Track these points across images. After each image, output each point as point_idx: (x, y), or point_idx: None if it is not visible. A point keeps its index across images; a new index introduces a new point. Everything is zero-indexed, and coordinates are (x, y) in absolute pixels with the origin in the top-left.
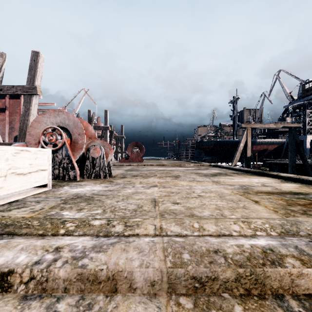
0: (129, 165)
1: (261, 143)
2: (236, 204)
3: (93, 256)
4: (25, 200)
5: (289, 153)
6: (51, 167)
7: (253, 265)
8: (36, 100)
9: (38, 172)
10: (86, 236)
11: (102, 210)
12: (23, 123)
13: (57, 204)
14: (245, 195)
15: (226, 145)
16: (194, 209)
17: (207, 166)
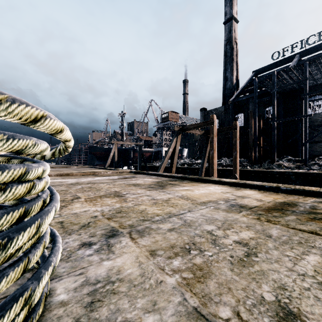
0: None
1: None
2: None
3: None
4: None
5: (138, 159)
6: None
7: (68, 173)
8: None
9: None
10: None
11: None
12: None
13: None
14: None
15: None
16: None
17: (86, 167)
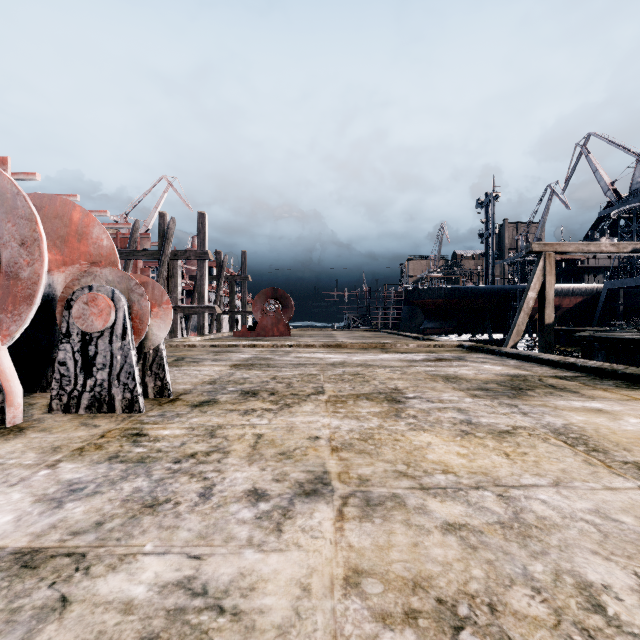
0: (252, 346)
1: None
2: None
3: None
4: None
5: None
6: None
7: None
8: None
9: None
10: None
11: None
12: None
13: None
14: None
15: (471, 297)
16: None
17: (456, 350)
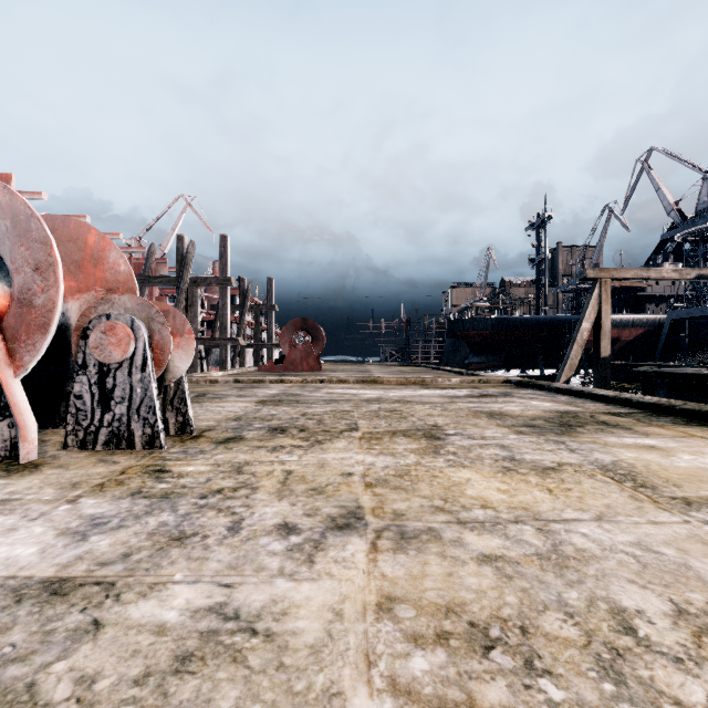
0: (279, 381)
1: None
2: None
3: None
4: None
5: None
6: None
7: None
8: None
9: None
10: None
11: None
12: None
13: None
14: None
15: (521, 329)
16: None
17: (502, 386)
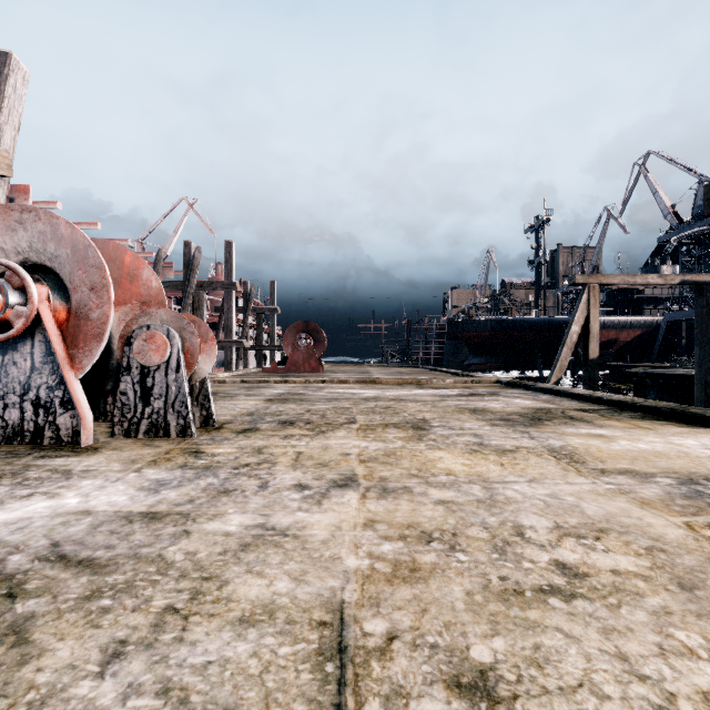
0: (283, 382)
1: (602, 325)
2: None
3: None
4: None
5: (698, 351)
6: None
7: None
8: None
9: None
10: None
11: None
12: None
13: None
14: None
15: (520, 330)
16: None
17: (492, 386)
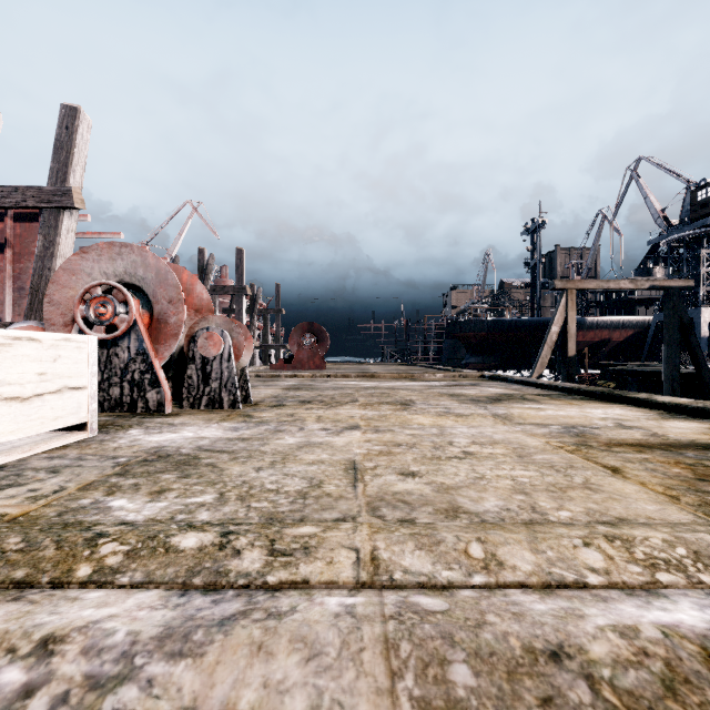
0: (293, 376)
1: (595, 325)
2: (565, 477)
3: (157, 675)
4: (24, 464)
5: (666, 349)
6: (104, 381)
7: None
8: (71, 221)
9: (61, 394)
10: (150, 589)
11: (215, 495)
12: (39, 276)
13: (103, 478)
14: (582, 452)
15: (516, 330)
16: (458, 491)
17: (476, 380)
